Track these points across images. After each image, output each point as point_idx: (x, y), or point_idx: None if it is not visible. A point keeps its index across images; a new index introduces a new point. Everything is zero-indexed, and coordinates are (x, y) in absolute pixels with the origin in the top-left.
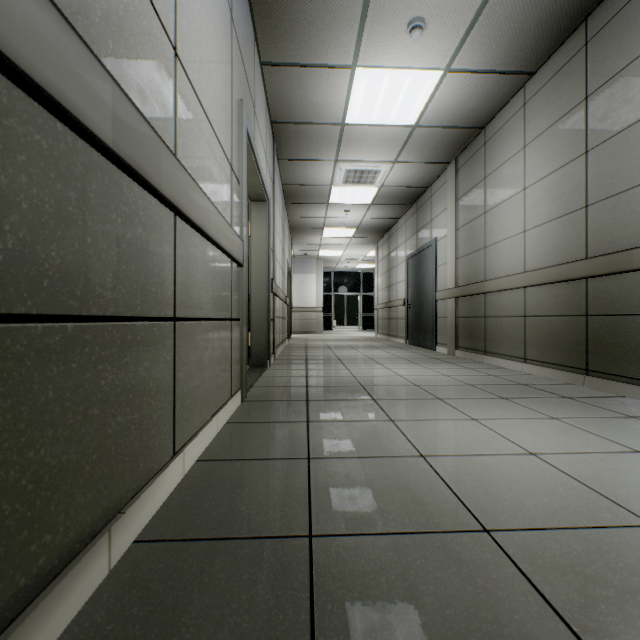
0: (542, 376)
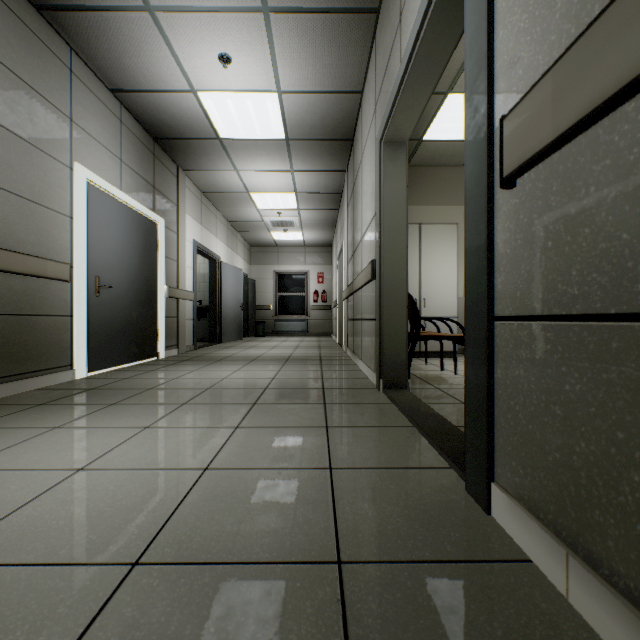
0: None
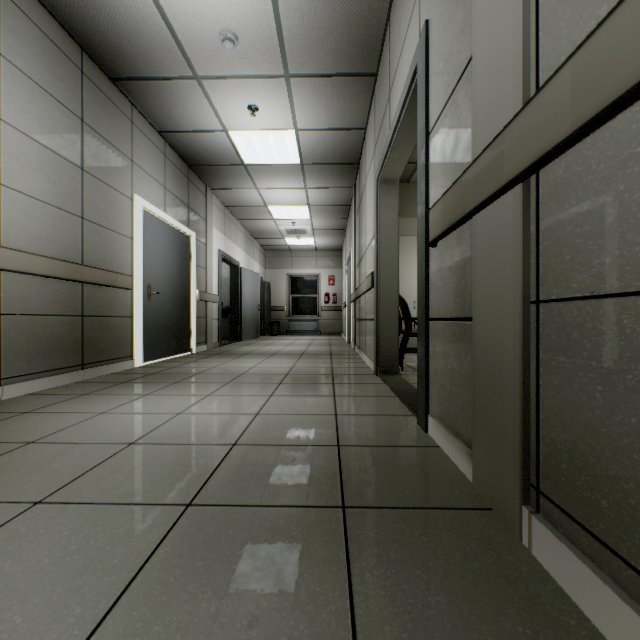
0: (40, 390)
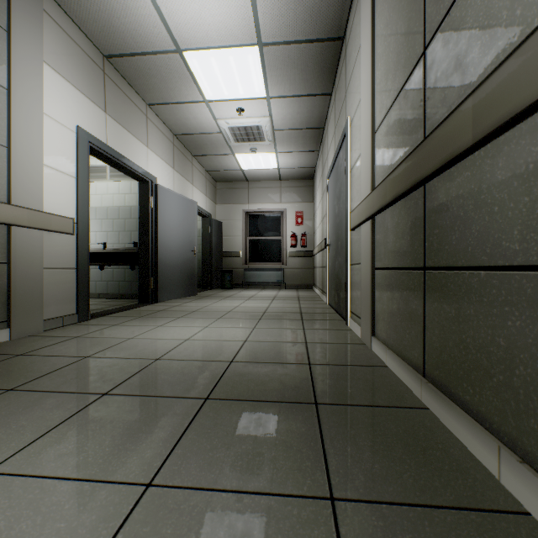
0: None
